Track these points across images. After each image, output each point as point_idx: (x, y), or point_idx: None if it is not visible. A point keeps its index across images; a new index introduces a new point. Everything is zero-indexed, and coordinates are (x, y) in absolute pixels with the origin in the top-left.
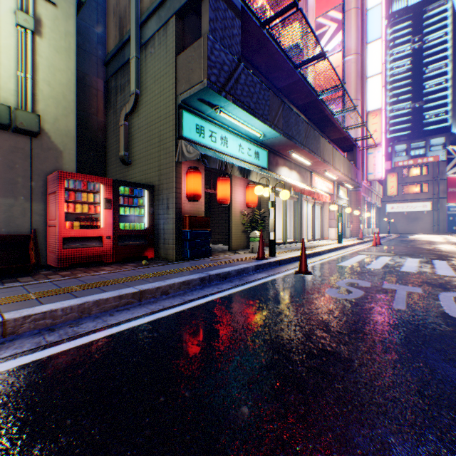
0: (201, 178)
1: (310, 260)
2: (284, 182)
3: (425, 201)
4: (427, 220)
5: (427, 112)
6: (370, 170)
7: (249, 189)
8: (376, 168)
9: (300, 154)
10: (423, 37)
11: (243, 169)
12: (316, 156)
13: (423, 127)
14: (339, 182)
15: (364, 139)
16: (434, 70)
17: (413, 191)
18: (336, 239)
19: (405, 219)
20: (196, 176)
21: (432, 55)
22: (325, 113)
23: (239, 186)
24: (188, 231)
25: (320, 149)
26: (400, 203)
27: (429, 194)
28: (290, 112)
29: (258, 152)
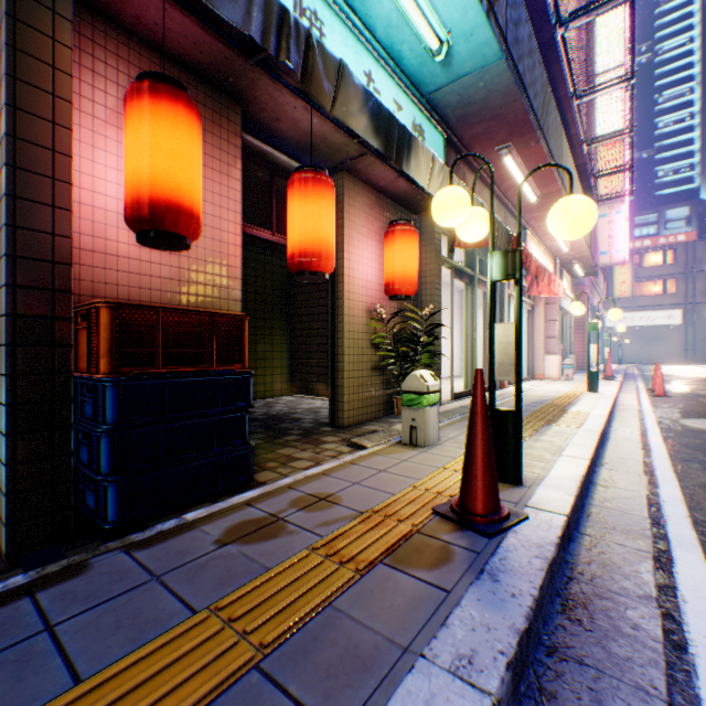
0: (198, 138)
1: (621, 476)
2: (497, 223)
3: (671, 309)
4: (674, 340)
5: (660, 166)
6: (603, 247)
7: (393, 240)
8: (614, 243)
9: (522, 164)
10: (655, 45)
11: (385, 116)
12: (556, 175)
13: (655, 191)
14: (565, 260)
15: (616, 172)
16: (672, 98)
17: (651, 291)
18: (559, 378)
19: (636, 338)
20: (165, 115)
21: (668, 75)
22: (559, 92)
23: (362, 234)
24: (106, 385)
25: (562, 162)
26: (629, 312)
27: (679, 297)
28: (520, 3)
29: (421, 127)
